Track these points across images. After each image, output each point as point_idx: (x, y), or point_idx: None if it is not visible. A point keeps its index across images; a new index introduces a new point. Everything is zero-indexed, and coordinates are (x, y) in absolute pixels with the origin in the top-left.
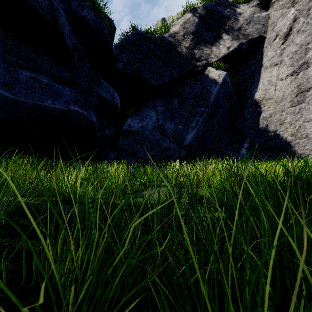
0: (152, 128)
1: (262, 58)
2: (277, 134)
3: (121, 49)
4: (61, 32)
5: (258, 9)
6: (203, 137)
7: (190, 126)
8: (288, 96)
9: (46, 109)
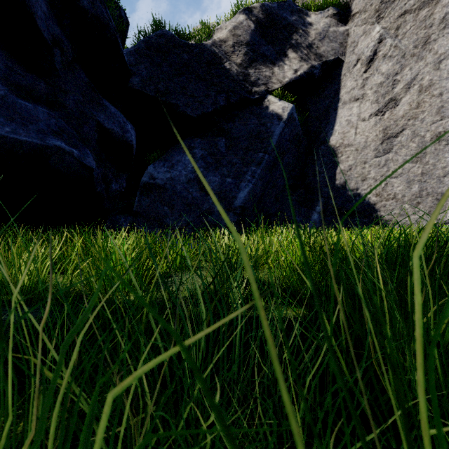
0: (187, 181)
1: (339, 90)
2: (358, 194)
3: (137, 56)
4: (29, 11)
5: (334, 22)
6: (261, 196)
7: (243, 179)
8: (372, 142)
9: (2, 142)
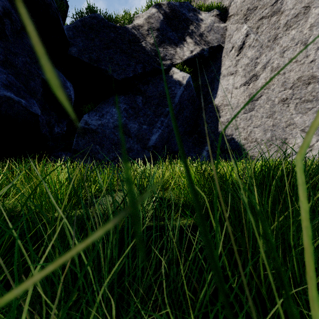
0: (113, 127)
1: (220, 66)
2: (233, 138)
3: (75, 31)
4: None
5: (217, 20)
6: (167, 138)
7: (155, 126)
8: (242, 103)
9: None
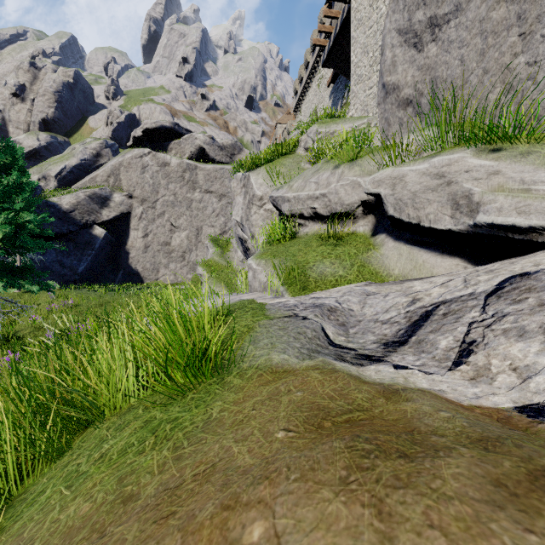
0: (52, 261)
1: (130, 223)
2: (137, 267)
3: None
4: None
5: (126, 198)
6: (92, 267)
7: (82, 262)
8: (142, 248)
9: None
